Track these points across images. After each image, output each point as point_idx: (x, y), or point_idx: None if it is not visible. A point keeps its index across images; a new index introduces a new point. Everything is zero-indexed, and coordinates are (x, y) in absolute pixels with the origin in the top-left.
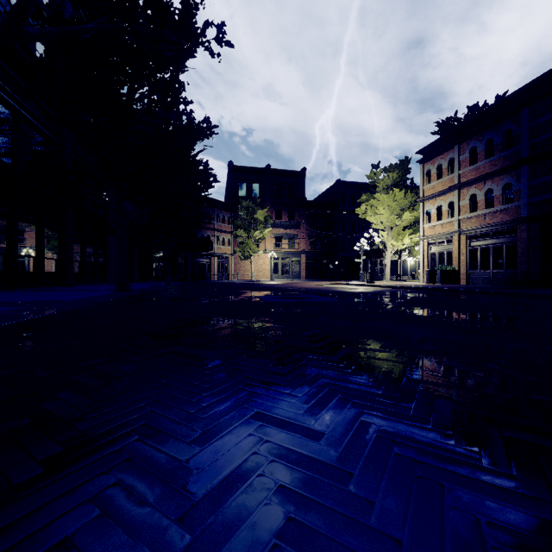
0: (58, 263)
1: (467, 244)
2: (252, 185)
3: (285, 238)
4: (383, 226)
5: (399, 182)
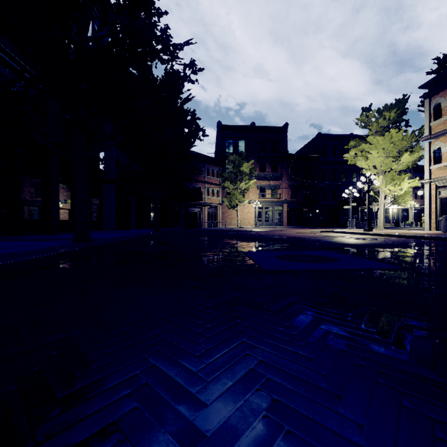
0: (41, 210)
1: None
2: (238, 142)
3: (268, 189)
4: (375, 171)
5: (394, 124)
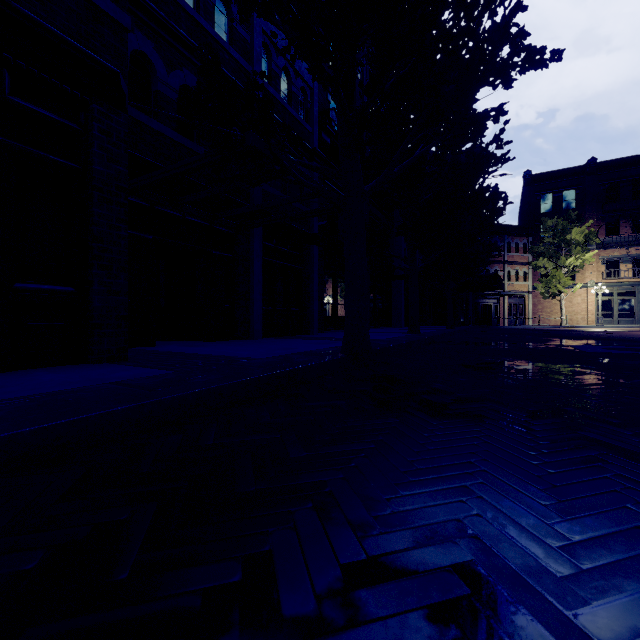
0: None
1: None
2: (562, 195)
3: (624, 262)
4: None
5: None
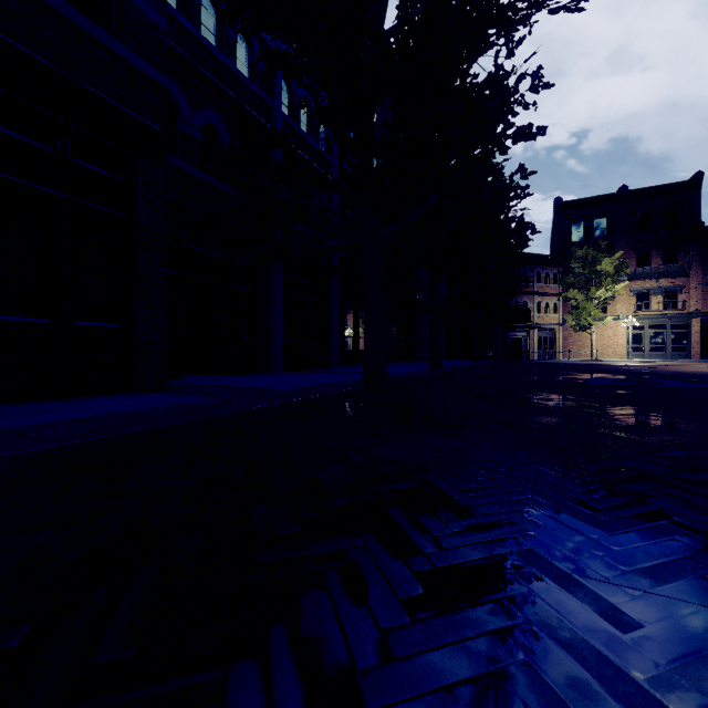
0: None
1: None
2: (593, 223)
3: (655, 294)
4: None
5: None
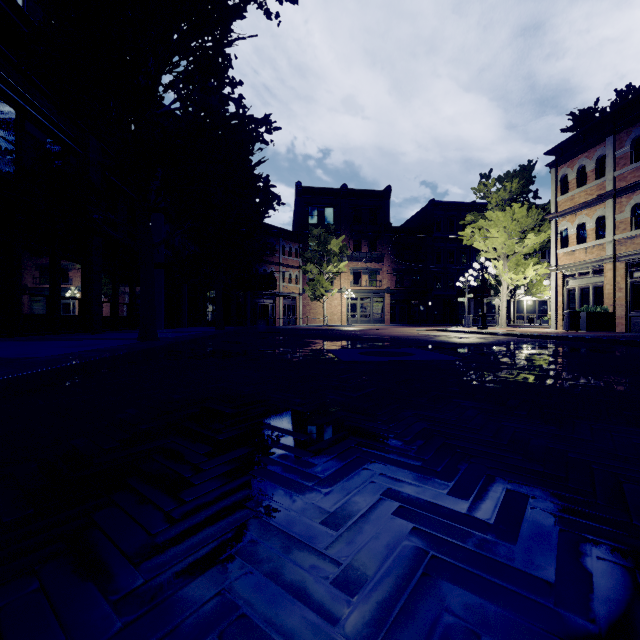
0: (81, 304)
1: (626, 275)
2: (324, 210)
3: (364, 273)
4: (496, 254)
5: (519, 195)
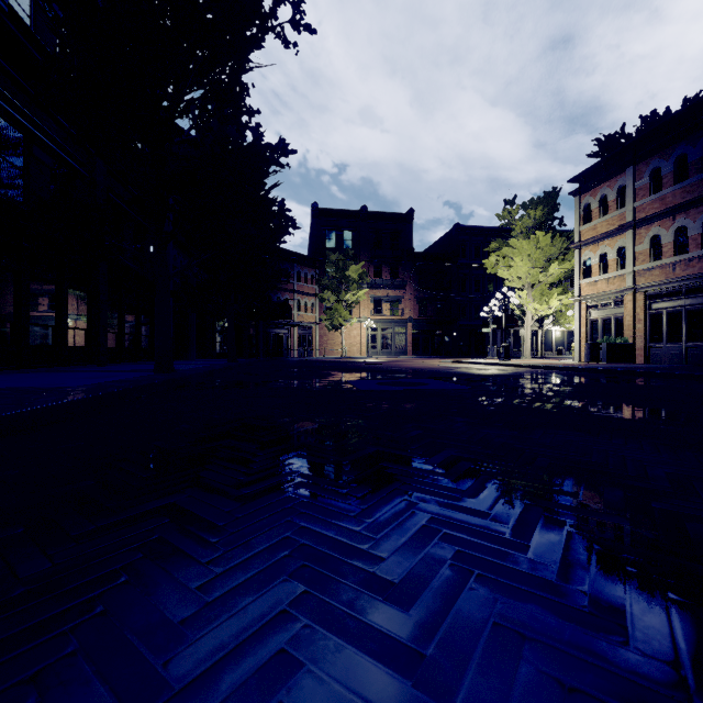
0: (87, 335)
1: (645, 306)
2: (343, 234)
3: (385, 302)
4: (521, 283)
5: (544, 223)
